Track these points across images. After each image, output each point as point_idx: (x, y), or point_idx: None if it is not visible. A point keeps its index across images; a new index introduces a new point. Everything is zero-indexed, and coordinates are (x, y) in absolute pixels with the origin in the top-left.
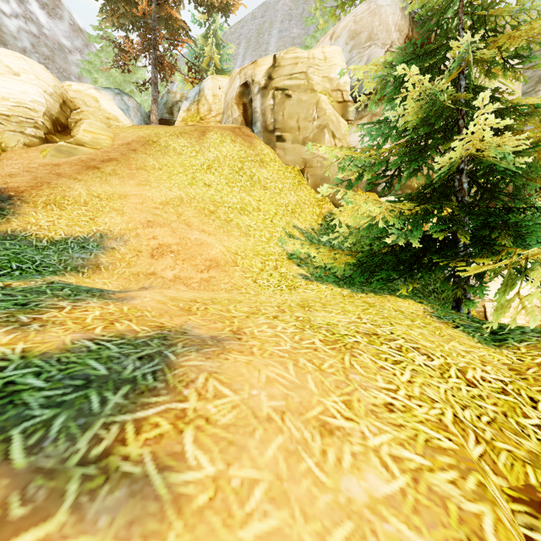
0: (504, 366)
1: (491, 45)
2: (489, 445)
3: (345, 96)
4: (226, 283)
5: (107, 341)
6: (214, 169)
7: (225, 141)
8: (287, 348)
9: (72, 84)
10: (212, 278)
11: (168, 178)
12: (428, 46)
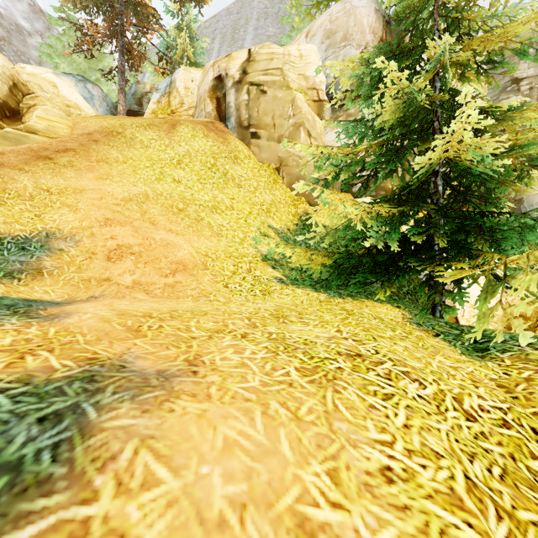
0: (492, 382)
1: (466, 47)
2: (513, 521)
3: (320, 95)
4: (193, 289)
5: (0, 391)
6: (184, 164)
7: (197, 135)
8: (255, 385)
9: (27, 66)
10: (178, 283)
11: (133, 172)
12: (404, 45)
